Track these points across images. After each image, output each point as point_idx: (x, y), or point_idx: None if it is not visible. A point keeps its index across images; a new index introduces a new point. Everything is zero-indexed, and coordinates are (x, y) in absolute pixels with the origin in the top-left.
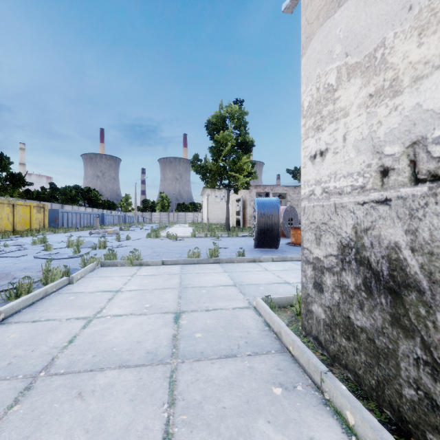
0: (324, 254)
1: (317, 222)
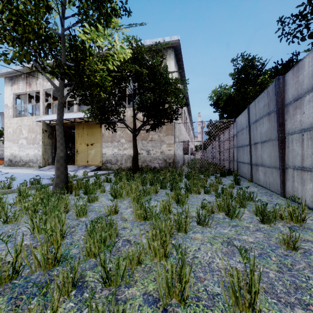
0: (7, 160)
1: (6, 157)
